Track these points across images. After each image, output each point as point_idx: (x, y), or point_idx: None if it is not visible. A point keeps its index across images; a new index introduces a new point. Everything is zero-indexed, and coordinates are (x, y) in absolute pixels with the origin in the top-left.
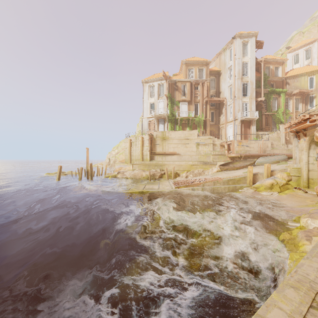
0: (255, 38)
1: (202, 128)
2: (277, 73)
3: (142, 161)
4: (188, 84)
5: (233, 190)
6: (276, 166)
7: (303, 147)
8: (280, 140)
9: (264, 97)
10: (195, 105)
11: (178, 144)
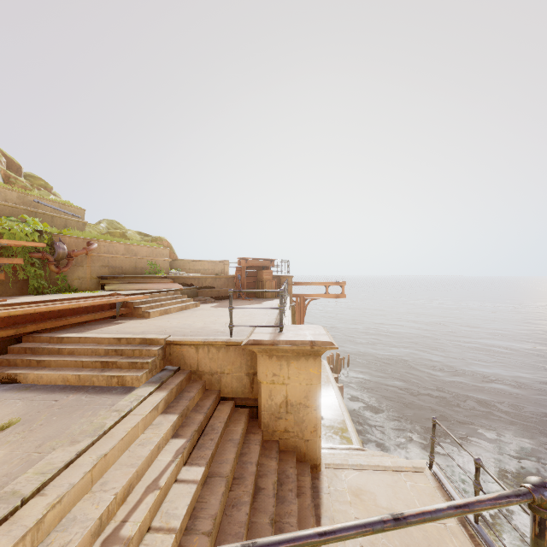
0: None
1: None
2: None
3: None
4: None
5: None
6: None
7: None
8: None
9: None
10: None
11: None
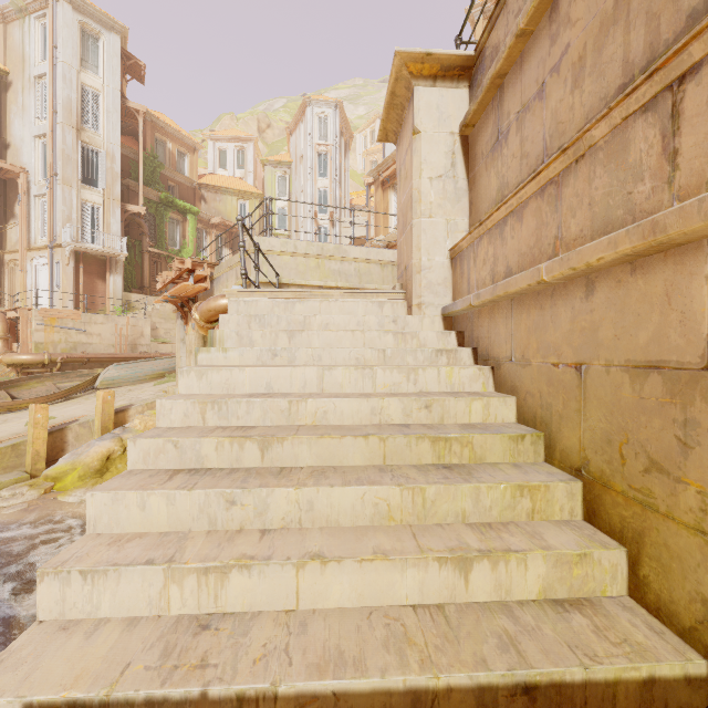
0: (123, 41)
1: None
2: (183, 167)
3: None
4: None
5: None
6: (149, 389)
7: (193, 344)
8: None
9: (145, 207)
10: None
11: None
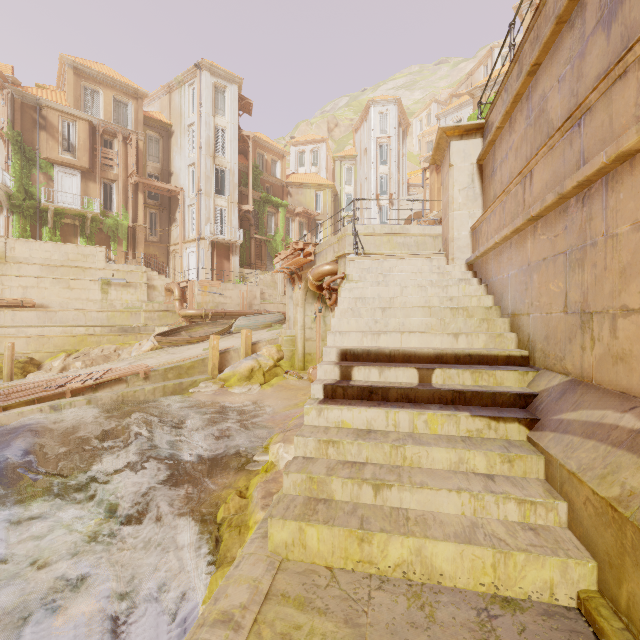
0: (239, 88)
1: (124, 245)
2: (275, 171)
3: None
4: (83, 125)
5: (176, 391)
6: (265, 333)
7: (299, 299)
8: (277, 288)
9: (253, 206)
10: (105, 185)
11: (42, 278)
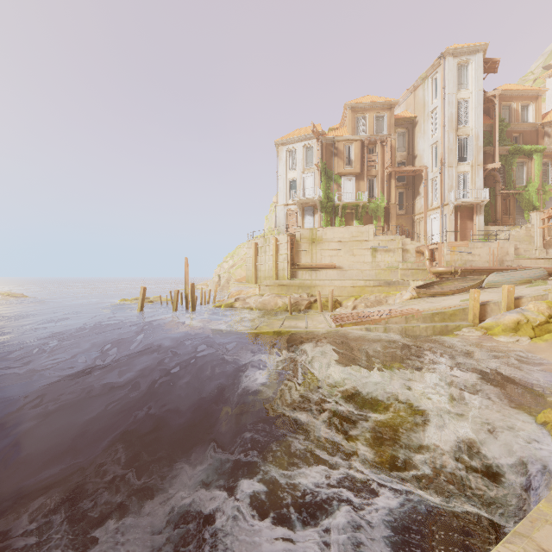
0: (483, 54)
1: (382, 221)
2: (525, 117)
3: (277, 279)
4: (357, 144)
5: (443, 331)
6: (524, 289)
7: None
8: (533, 242)
9: (499, 162)
10: (369, 180)
11: (339, 250)
